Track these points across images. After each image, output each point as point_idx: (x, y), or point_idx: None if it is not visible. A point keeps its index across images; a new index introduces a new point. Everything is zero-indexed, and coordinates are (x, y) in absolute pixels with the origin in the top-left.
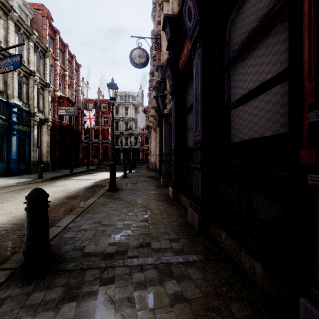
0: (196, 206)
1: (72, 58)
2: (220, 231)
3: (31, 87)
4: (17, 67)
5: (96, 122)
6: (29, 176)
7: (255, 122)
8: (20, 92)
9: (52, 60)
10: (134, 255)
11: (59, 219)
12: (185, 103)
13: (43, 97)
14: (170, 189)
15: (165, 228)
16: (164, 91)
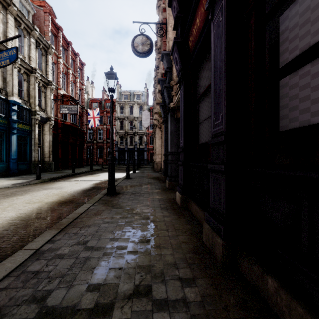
0: (218, 225)
1: (76, 56)
2: (262, 273)
3: (32, 85)
4: (13, 60)
5: (101, 122)
6: (28, 176)
7: None
8: (21, 90)
9: (55, 57)
10: (123, 317)
11: (37, 234)
12: (196, 90)
13: (45, 96)
14: (177, 194)
15: (173, 254)
16: (170, 82)
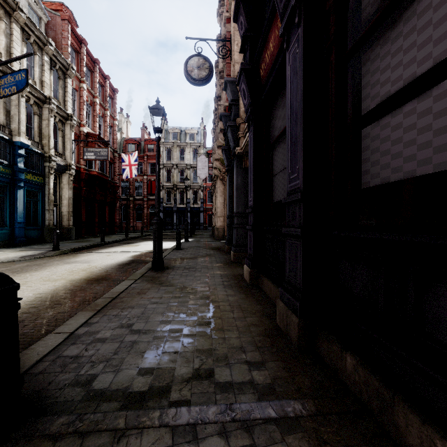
0: (294, 301)
1: (105, 80)
2: (341, 352)
3: (46, 120)
4: (21, 88)
5: (139, 171)
6: (41, 246)
7: (424, 142)
8: (30, 127)
9: (76, 81)
10: (182, 398)
11: (66, 318)
12: (270, 132)
13: (62, 135)
14: (245, 268)
15: (239, 338)
16: (236, 120)
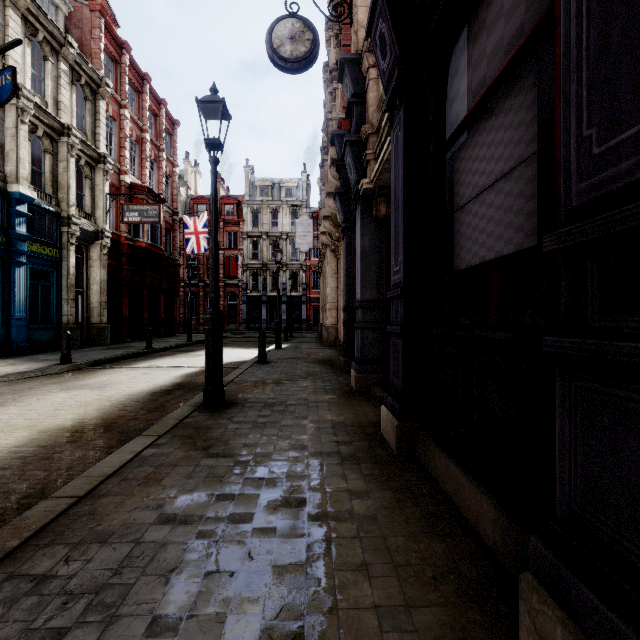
0: None
1: (160, 106)
2: None
3: (63, 162)
4: (5, 98)
5: None
6: (48, 356)
7: None
8: (38, 172)
9: (114, 106)
10: None
11: None
12: (445, 115)
13: (91, 186)
14: (385, 415)
15: None
16: (361, 129)
